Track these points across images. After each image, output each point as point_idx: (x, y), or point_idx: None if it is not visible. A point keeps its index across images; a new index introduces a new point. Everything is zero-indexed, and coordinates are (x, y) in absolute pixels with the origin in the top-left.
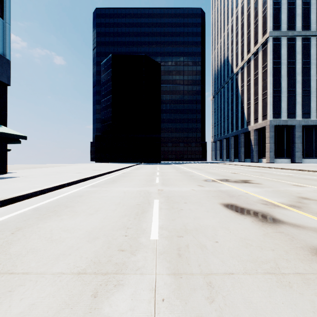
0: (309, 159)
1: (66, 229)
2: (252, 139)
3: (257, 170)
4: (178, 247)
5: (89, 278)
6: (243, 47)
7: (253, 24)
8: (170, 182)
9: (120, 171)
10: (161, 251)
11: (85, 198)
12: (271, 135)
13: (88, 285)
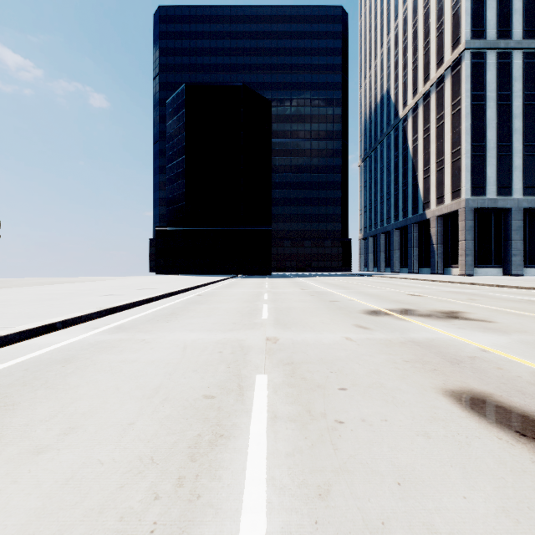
0: None
1: None
2: (433, 233)
3: (453, 288)
4: None
5: None
6: (417, 71)
7: (435, 29)
8: (292, 317)
9: (193, 291)
10: None
11: (75, 369)
12: (469, 226)
13: None
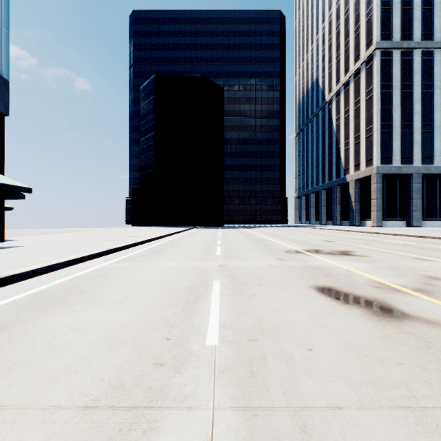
0: (431, 221)
1: (77, 327)
2: (351, 193)
3: (359, 236)
4: (250, 359)
5: (103, 417)
6: (340, 64)
7: (353, 32)
8: (236, 254)
9: (165, 238)
10: (222, 366)
11: (112, 278)
12: (379, 188)
13: (100, 430)
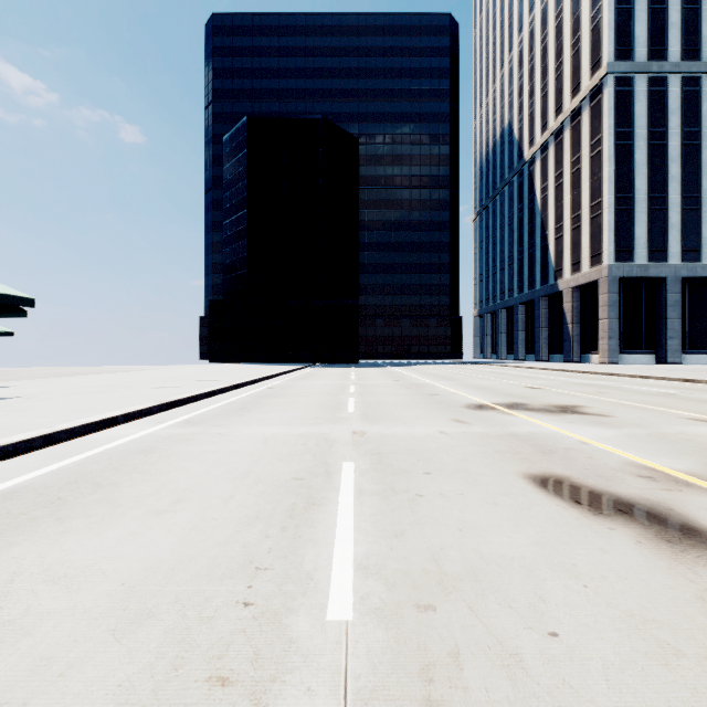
0: (698, 354)
1: (62, 572)
2: (567, 309)
3: (585, 380)
4: (424, 663)
5: None
6: (547, 100)
7: (569, 46)
8: (382, 411)
9: (262, 383)
10: (363, 685)
11: (159, 458)
12: (612, 300)
13: None
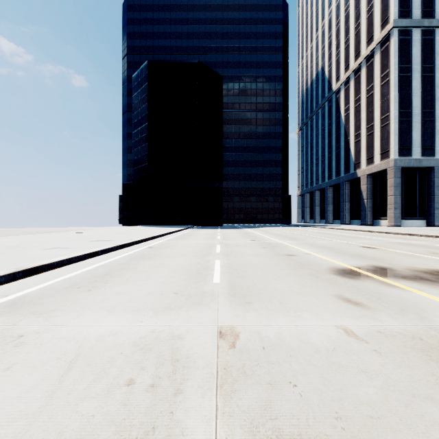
0: None
1: None
2: (363, 189)
3: (398, 239)
4: None
5: None
6: (349, 49)
7: (365, 12)
8: (250, 281)
9: (147, 243)
10: None
11: None
12: (396, 183)
13: None
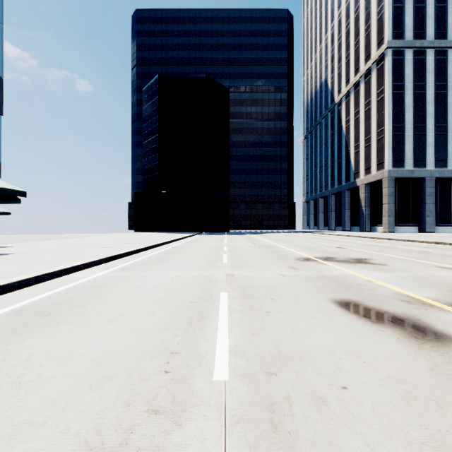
0: (445, 226)
1: (57, 355)
2: (362, 198)
3: (372, 242)
4: (270, 402)
5: None
6: (349, 64)
7: (363, 30)
8: (244, 262)
9: (169, 245)
10: (235, 414)
11: (107, 290)
12: (390, 192)
13: None
